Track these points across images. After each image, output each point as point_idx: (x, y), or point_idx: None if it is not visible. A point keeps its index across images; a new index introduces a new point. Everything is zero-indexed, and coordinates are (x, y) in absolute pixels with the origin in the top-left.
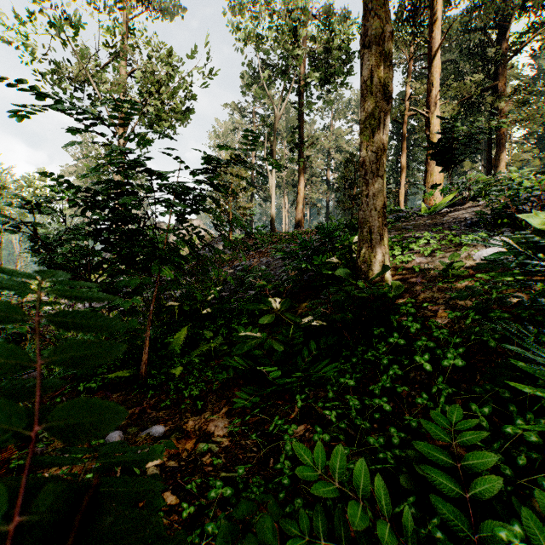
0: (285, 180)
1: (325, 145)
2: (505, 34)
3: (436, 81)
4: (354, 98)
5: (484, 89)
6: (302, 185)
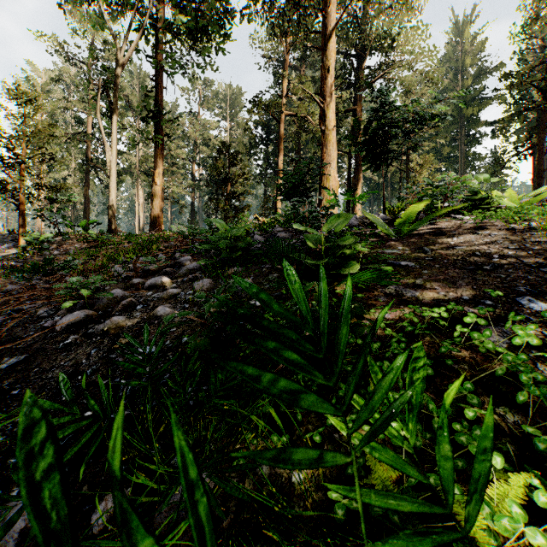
0: (139, 167)
1: (190, 133)
2: (362, 64)
3: (331, 67)
4: (222, 91)
5: (346, 110)
6: (160, 171)
